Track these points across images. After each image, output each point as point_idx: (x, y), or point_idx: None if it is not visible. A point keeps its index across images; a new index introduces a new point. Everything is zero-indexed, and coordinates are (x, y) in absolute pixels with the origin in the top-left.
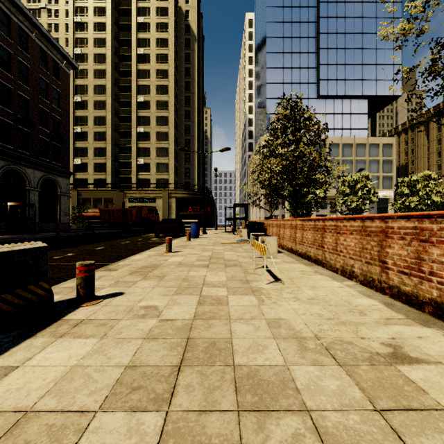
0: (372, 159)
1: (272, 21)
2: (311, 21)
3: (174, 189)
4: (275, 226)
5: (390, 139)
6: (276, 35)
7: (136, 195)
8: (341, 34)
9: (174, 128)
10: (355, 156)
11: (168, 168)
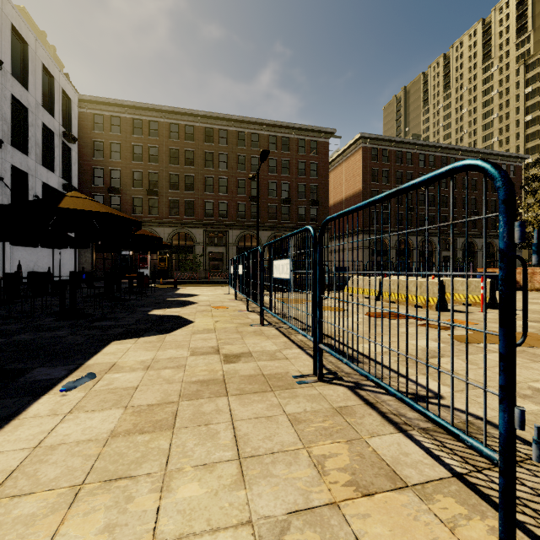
0: None
1: None
2: None
3: None
4: None
5: None
6: None
7: None
8: None
9: None
10: None
11: None
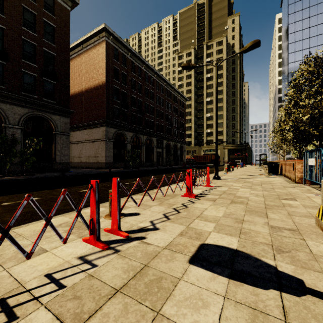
0: None
1: (293, 32)
2: None
3: (226, 144)
4: None
5: None
6: (296, 40)
7: (206, 148)
8: None
9: (226, 111)
10: None
11: (223, 133)
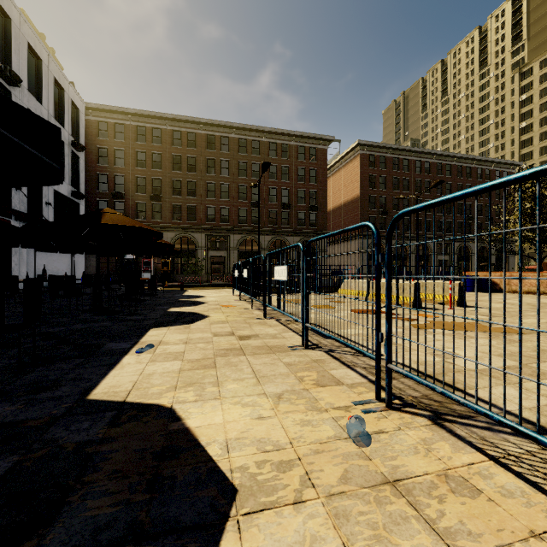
0: None
1: None
2: None
3: None
4: None
5: None
6: None
7: None
8: None
9: None
10: None
11: None
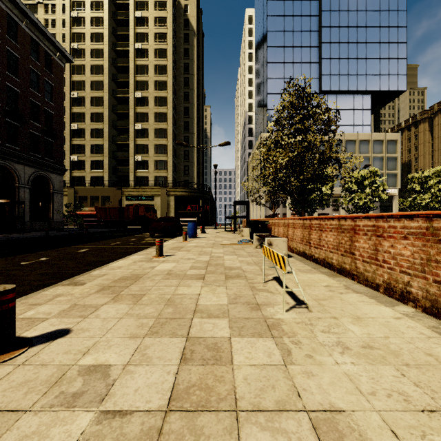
0: (376, 156)
1: (273, 15)
2: (313, 15)
3: (173, 186)
4: (281, 225)
5: (394, 136)
6: (277, 29)
7: (134, 193)
8: (344, 27)
9: (173, 125)
10: (358, 153)
11: (167, 165)
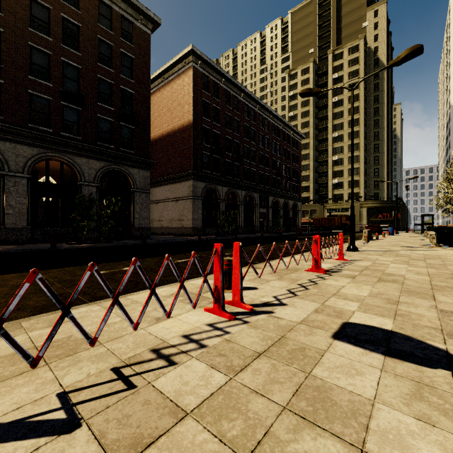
0: None
1: None
2: None
3: (364, 200)
4: None
5: None
6: None
7: (333, 207)
8: None
9: (364, 151)
10: None
11: (359, 183)
